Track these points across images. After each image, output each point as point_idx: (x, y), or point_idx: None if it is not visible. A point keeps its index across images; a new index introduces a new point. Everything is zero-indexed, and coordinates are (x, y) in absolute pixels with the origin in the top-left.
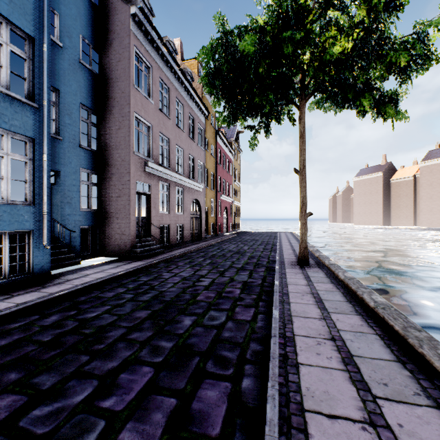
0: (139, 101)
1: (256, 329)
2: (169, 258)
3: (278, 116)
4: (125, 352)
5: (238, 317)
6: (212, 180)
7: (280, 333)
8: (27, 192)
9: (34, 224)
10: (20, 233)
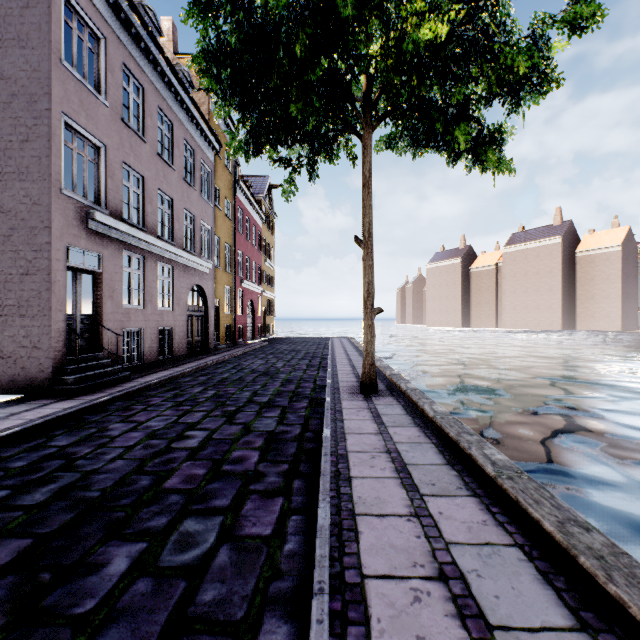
0: (75, 94)
1: (280, 564)
2: (136, 391)
3: (329, 148)
4: None
5: (245, 531)
6: (228, 256)
7: (332, 577)
8: None
9: None
10: None
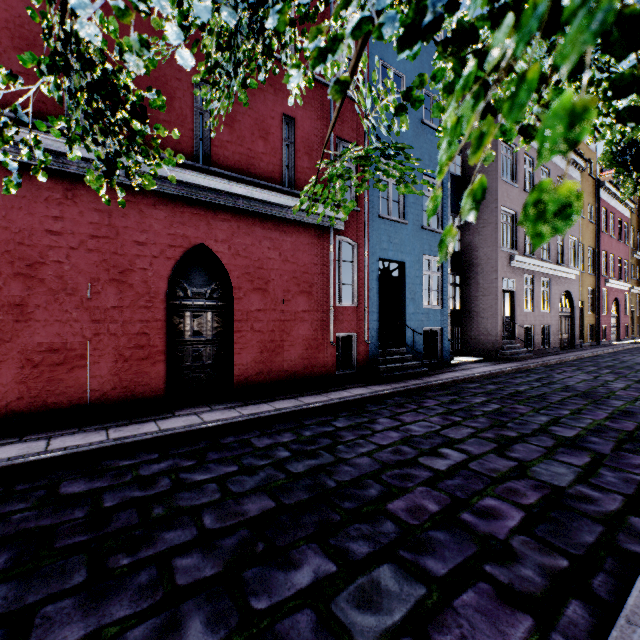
0: (505, 191)
1: None
2: (545, 363)
3: None
4: (573, 405)
5: None
6: (590, 259)
7: None
8: (439, 299)
9: (442, 323)
10: (435, 329)
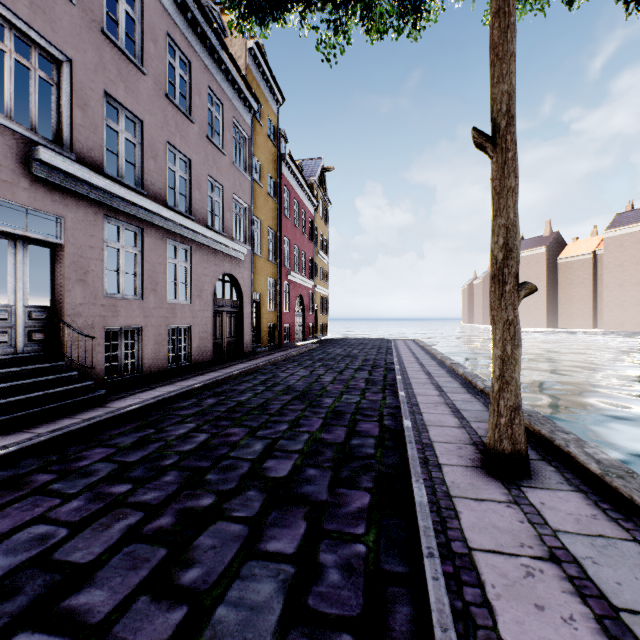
0: None
1: None
2: (85, 428)
3: None
4: None
5: None
6: (272, 243)
7: None
8: None
9: None
10: None
